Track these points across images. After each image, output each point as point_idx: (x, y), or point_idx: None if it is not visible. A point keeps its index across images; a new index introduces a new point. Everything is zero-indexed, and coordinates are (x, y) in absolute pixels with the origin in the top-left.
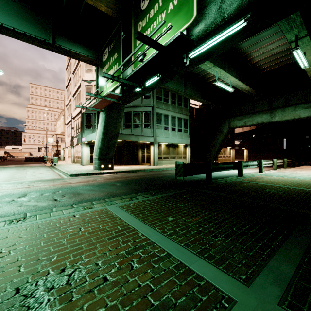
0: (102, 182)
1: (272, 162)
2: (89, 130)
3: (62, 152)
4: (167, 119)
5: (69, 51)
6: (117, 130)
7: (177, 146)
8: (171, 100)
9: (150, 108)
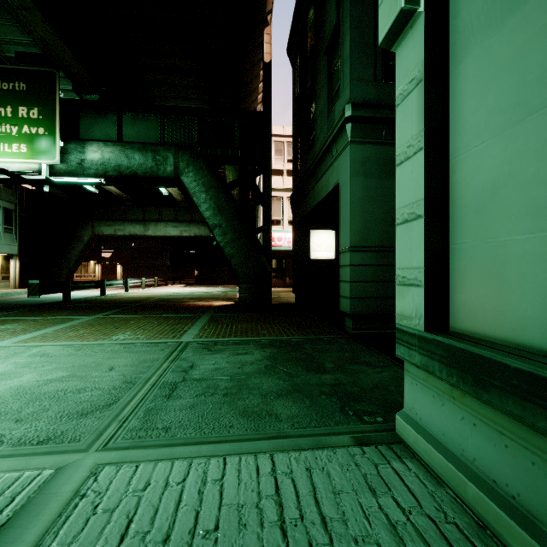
0: None
1: (142, 281)
2: None
3: None
4: None
5: None
6: None
7: None
8: None
9: None
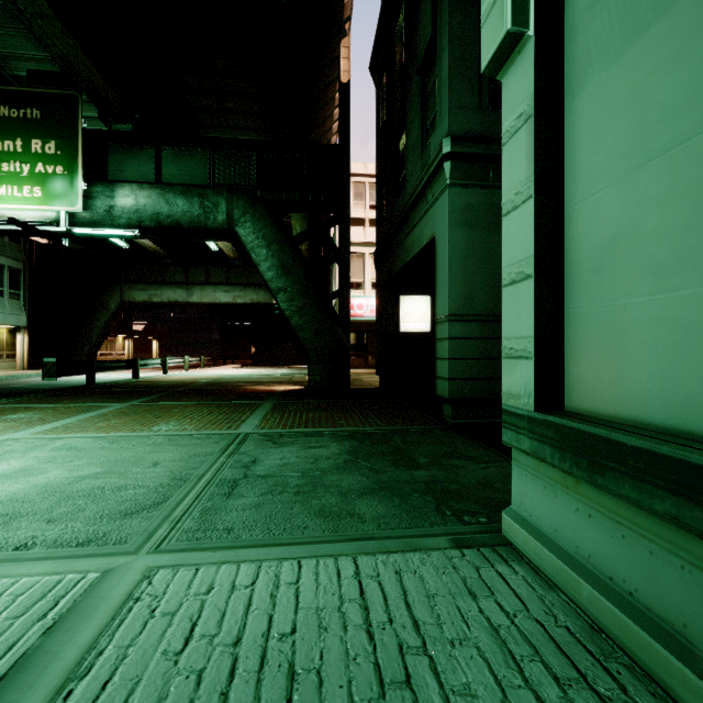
0: None
1: (184, 360)
2: None
3: None
4: None
5: None
6: None
7: None
8: None
9: None
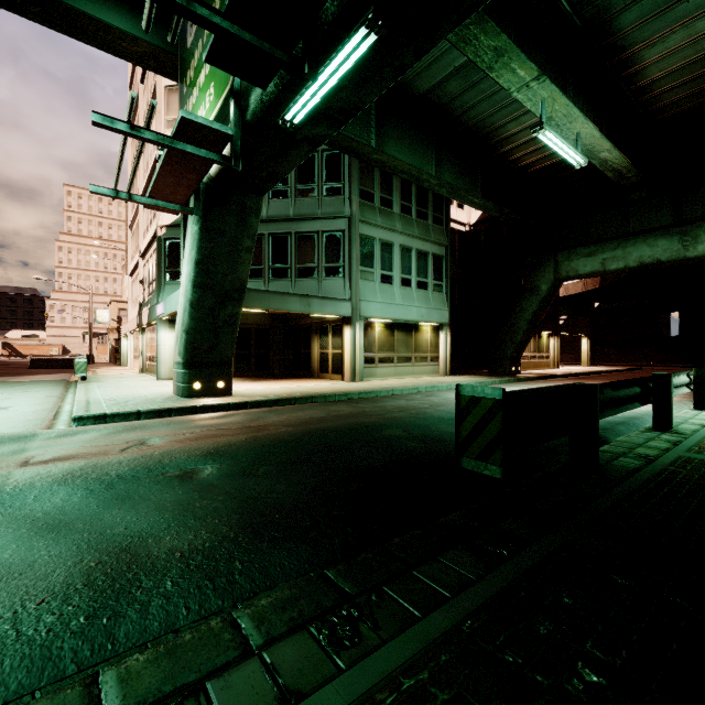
0: (154, 457)
1: None
2: (177, 286)
3: (126, 344)
4: (389, 255)
5: (77, 15)
6: (240, 276)
7: (416, 327)
8: (399, 204)
9: (344, 223)
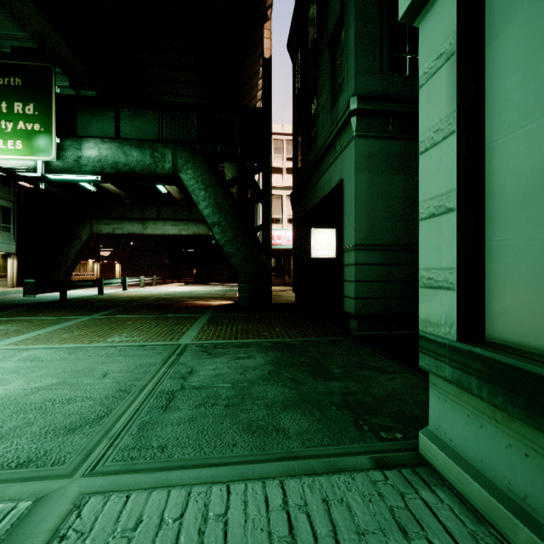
0: None
1: (140, 280)
2: None
3: None
4: None
5: None
6: None
7: None
8: None
9: None
